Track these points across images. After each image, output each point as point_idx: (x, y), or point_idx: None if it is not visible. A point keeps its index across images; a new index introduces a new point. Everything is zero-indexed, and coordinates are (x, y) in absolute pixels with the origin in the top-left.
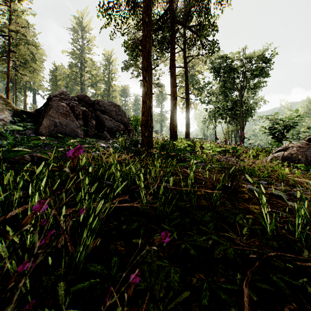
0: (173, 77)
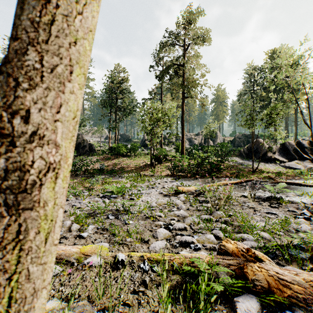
0: None
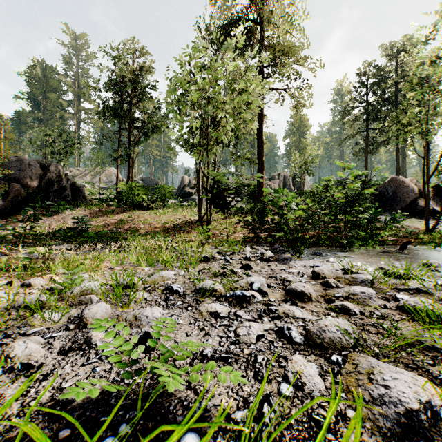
0: (396, 161)
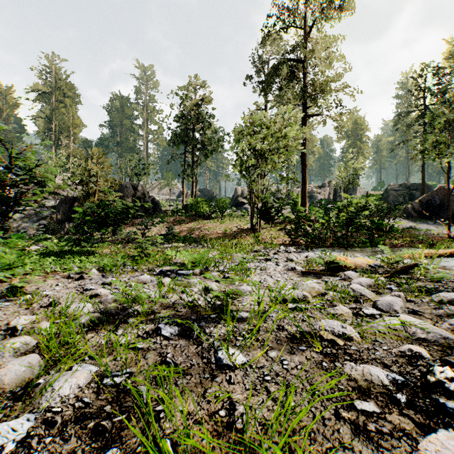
0: None
